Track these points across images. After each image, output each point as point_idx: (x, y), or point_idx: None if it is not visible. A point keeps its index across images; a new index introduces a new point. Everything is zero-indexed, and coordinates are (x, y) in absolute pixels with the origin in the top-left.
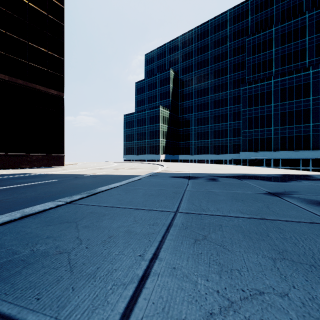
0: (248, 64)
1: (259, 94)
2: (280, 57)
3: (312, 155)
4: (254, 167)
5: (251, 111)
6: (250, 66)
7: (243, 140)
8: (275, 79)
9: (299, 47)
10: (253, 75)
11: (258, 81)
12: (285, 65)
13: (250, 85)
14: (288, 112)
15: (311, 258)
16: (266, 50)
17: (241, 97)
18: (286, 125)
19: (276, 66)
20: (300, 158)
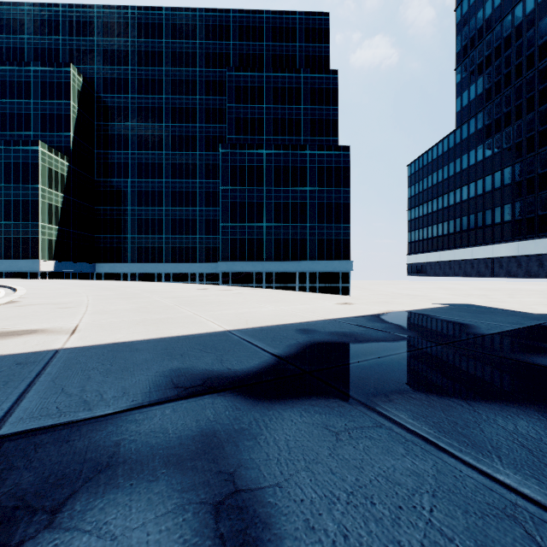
0: (230, 115)
1: (246, 168)
2: (273, 120)
3: (309, 267)
4: (260, 289)
5: (235, 193)
6: (233, 119)
7: (224, 240)
8: (268, 150)
9: (294, 115)
10: (238, 135)
11: (245, 146)
12: (278, 134)
13: (234, 149)
14: (284, 204)
15: None
16: (255, 102)
17: (221, 165)
18: (281, 222)
19: (267, 132)
20: (296, 272)
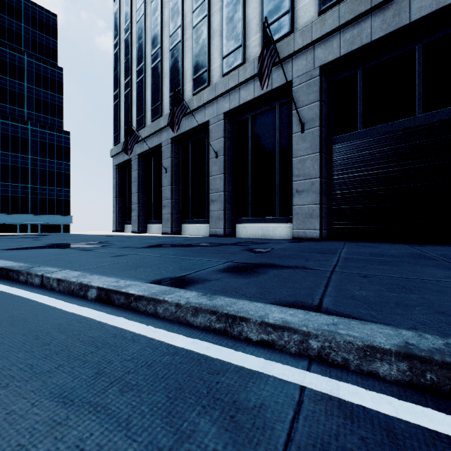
0: None
1: None
2: None
3: (31, 220)
4: None
5: None
6: None
7: None
8: None
9: (17, 89)
10: None
11: None
12: None
13: None
14: (3, 165)
15: (4, 240)
16: None
17: None
18: None
19: None
20: (17, 223)
